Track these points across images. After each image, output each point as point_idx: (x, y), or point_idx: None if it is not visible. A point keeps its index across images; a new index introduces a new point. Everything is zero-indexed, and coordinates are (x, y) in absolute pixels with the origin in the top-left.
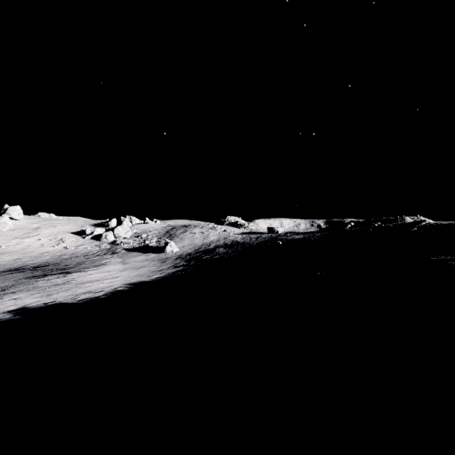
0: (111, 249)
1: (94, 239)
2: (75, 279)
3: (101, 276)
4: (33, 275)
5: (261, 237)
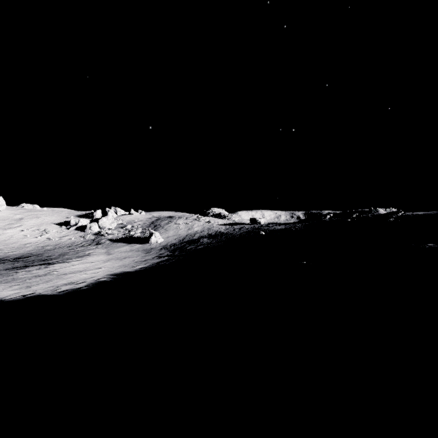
0: (96, 240)
1: (79, 230)
2: (57, 270)
3: (84, 266)
4: (14, 266)
5: (244, 228)
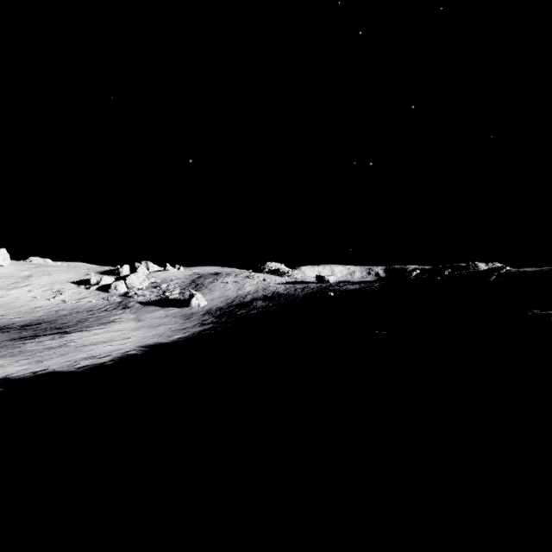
0: (123, 303)
1: (101, 290)
2: (75, 341)
3: (108, 336)
4: (21, 336)
5: (309, 288)
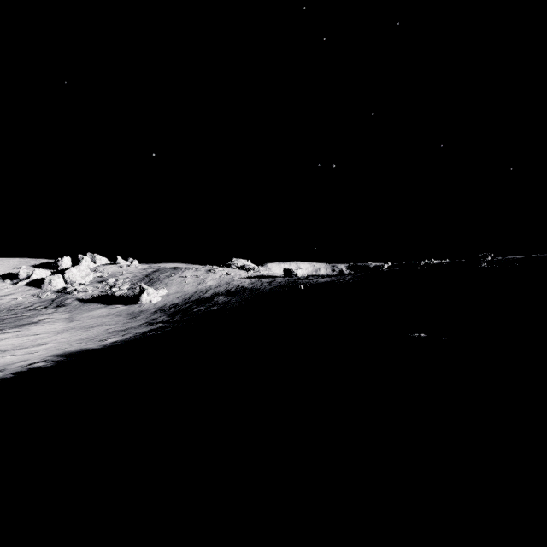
0: (57, 300)
1: (32, 285)
2: None
3: (16, 342)
4: None
5: (276, 282)
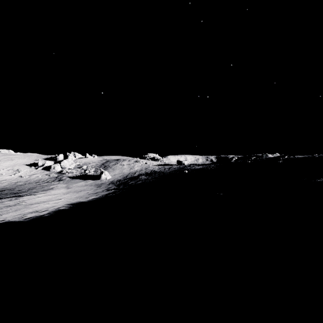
0: (58, 177)
1: (45, 169)
2: (25, 201)
3: (47, 198)
4: None
5: (172, 168)
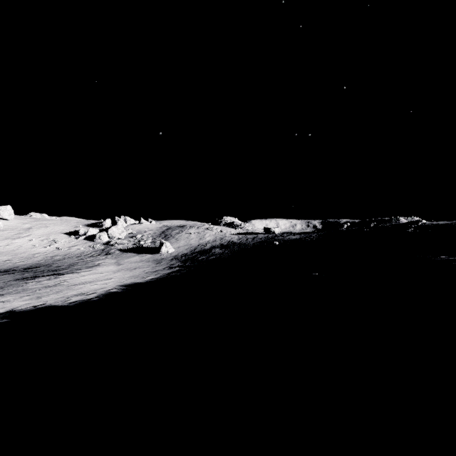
0: (105, 250)
1: (88, 239)
2: (67, 281)
3: (94, 277)
4: (23, 277)
5: (258, 238)
